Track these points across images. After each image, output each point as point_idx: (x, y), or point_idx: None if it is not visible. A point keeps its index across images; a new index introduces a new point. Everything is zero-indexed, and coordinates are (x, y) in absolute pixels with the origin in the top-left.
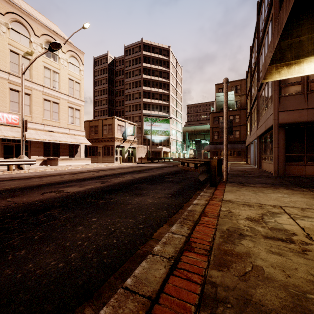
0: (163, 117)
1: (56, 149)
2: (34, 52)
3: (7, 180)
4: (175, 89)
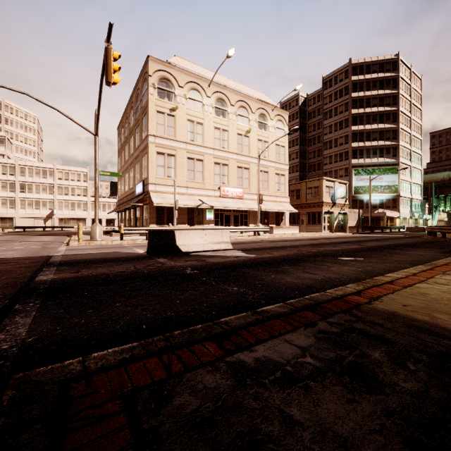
0: (386, 166)
1: (266, 217)
2: (251, 129)
3: (277, 241)
4: (408, 116)
